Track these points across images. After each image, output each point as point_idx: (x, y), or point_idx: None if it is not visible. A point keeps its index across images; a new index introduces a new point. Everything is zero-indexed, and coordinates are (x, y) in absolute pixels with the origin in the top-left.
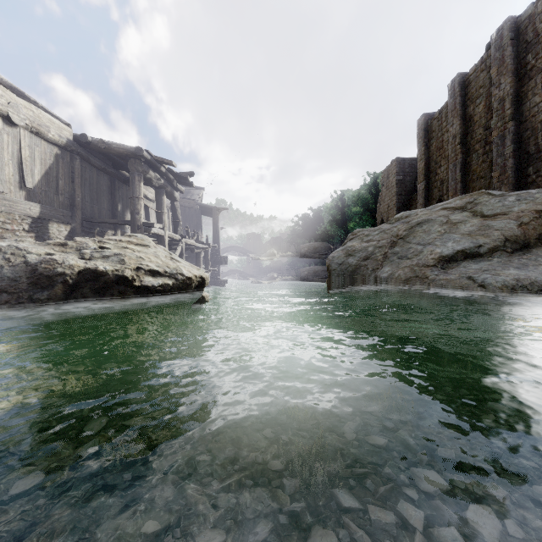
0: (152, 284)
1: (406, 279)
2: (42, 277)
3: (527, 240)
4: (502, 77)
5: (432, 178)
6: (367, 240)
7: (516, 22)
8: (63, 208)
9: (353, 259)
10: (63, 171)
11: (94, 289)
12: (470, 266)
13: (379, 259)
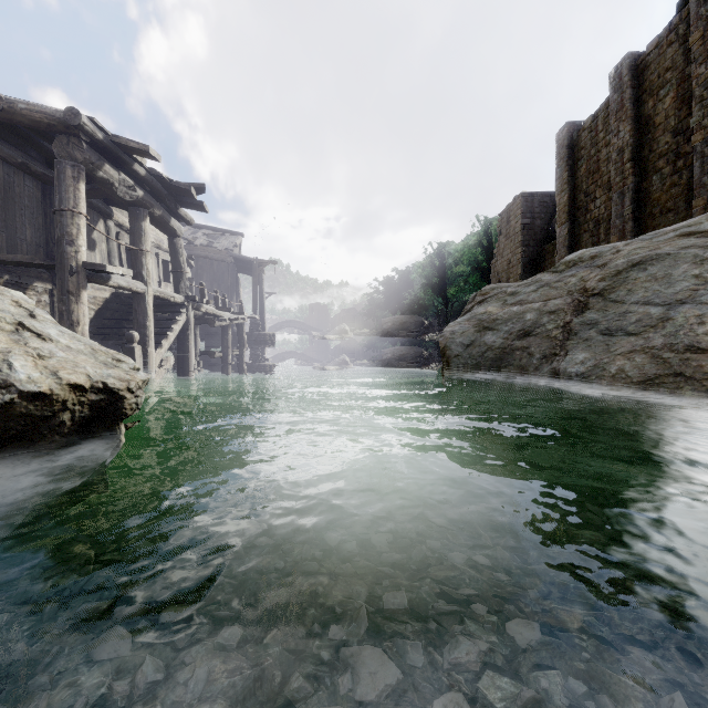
0: None
1: (644, 381)
2: None
3: None
4: None
5: (580, 217)
6: (514, 301)
7: None
8: None
9: (495, 336)
10: None
11: None
12: None
13: (555, 336)
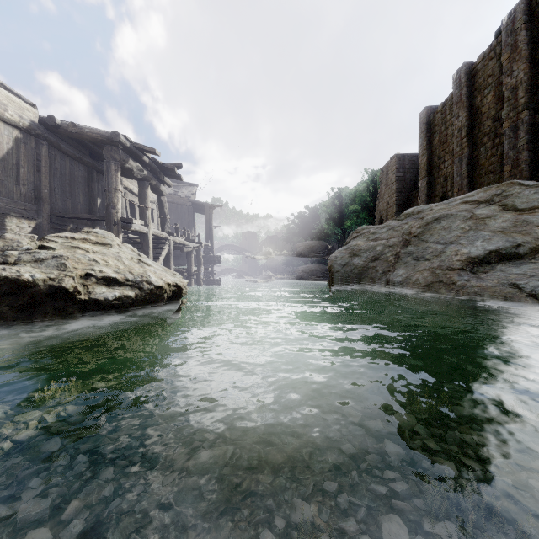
0: (105, 296)
1: (426, 285)
2: None
3: None
4: (515, 64)
5: (435, 174)
6: (373, 238)
7: (530, 4)
8: (25, 201)
9: (359, 260)
10: (25, 158)
11: (16, 306)
12: (509, 270)
13: (390, 260)
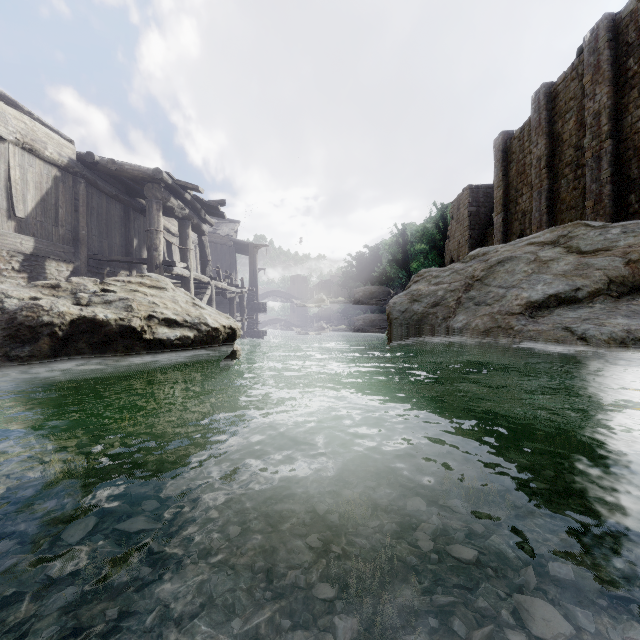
0: (168, 336)
1: (485, 330)
2: (23, 328)
3: (636, 281)
4: (597, 86)
5: (512, 209)
6: (435, 282)
7: (614, 20)
8: (63, 243)
9: (419, 306)
10: (63, 197)
11: (92, 343)
12: (566, 314)
13: (451, 306)
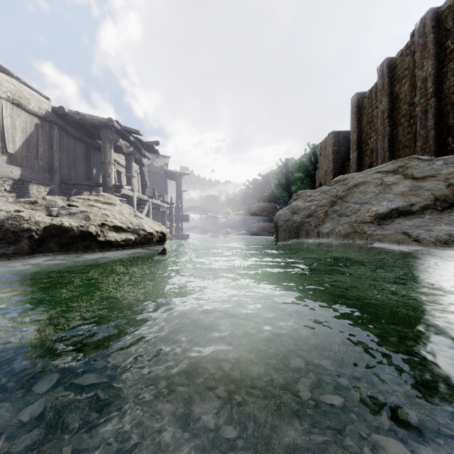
0: (116, 239)
1: (345, 234)
2: (9, 232)
3: None
4: (425, 60)
5: (363, 147)
6: (309, 200)
7: (437, 12)
8: (42, 172)
9: (298, 216)
10: (42, 139)
11: (60, 243)
12: (404, 222)
13: (321, 216)
